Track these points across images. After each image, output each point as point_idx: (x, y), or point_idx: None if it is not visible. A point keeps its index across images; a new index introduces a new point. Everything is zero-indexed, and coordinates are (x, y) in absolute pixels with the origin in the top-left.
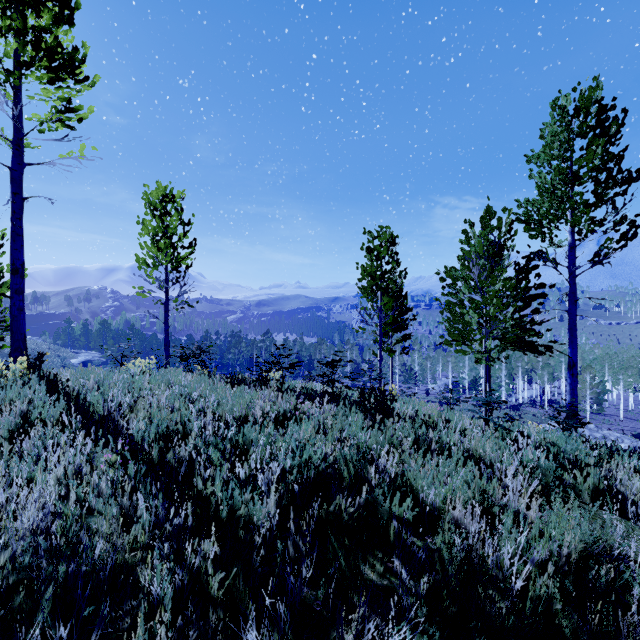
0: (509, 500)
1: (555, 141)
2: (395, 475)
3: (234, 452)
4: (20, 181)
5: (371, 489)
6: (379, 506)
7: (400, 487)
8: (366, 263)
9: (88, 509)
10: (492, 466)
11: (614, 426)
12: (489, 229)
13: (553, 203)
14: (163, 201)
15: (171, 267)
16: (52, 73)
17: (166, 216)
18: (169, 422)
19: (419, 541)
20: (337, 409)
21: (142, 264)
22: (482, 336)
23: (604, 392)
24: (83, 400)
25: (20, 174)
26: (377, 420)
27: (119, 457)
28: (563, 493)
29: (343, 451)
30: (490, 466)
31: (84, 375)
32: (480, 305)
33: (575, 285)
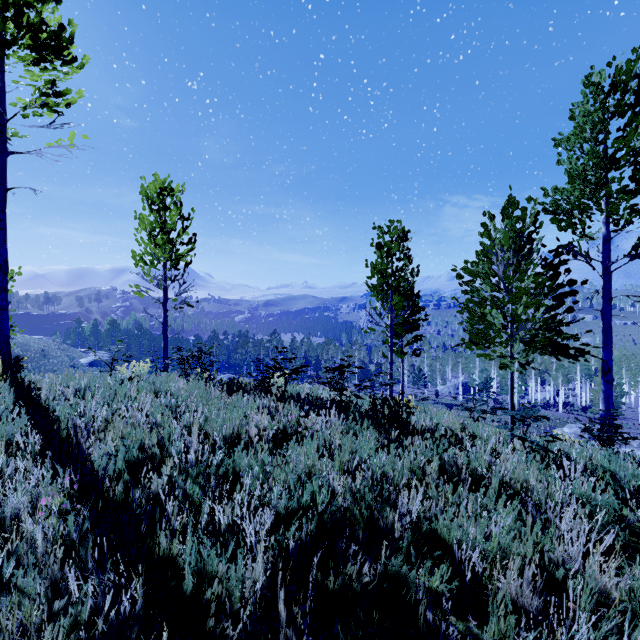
0: (566, 550)
1: (587, 122)
2: (418, 511)
3: (220, 483)
4: (3, 170)
5: (391, 540)
6: (404, 573)
7: (427, 534)
8: (376, 260)
9: (1, 585)
10: (540, 503)
11: (633, 430)
12: (515, 219)
13: (585, 191)
14: (160, 194)
15: (170, 264)
16: (37, 53)
17: (164, 211)
18: (146, 442)
19: (459, 622)
20: (346, 424)
21: (139, 261)
22: (509, 339)
23: (622, 395)
24: (47, 415)
25: (3, 163)
26: (392, 437)
27: (56, 505)
28: (627, 536)
29: (354, 486)
30: (538, 503)
31: (64, 382)
32: (506, 304)
33: (610, 282)
